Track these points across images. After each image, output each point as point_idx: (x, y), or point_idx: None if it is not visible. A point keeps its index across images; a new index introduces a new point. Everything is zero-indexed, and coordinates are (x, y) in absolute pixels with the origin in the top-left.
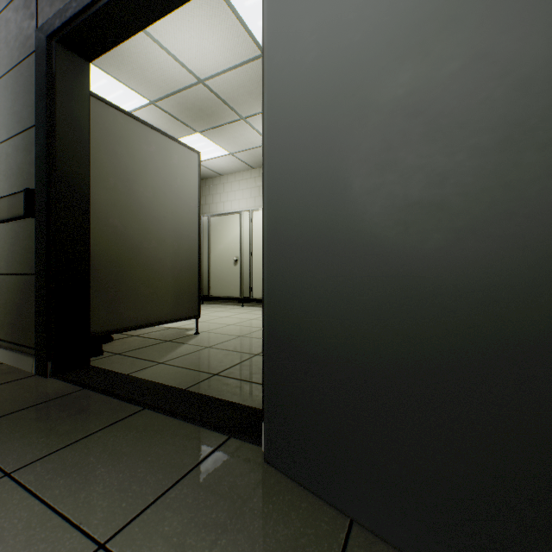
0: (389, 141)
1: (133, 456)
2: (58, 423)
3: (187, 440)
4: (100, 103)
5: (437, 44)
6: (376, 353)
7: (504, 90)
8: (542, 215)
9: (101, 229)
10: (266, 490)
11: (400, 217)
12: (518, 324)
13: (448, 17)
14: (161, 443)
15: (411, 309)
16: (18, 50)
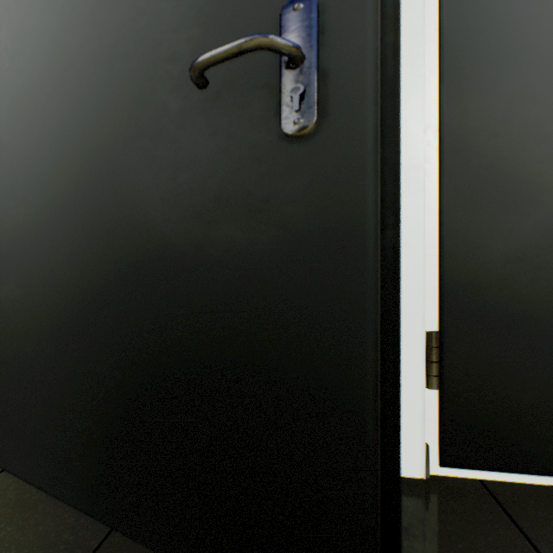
0: (12, 177)
1: None
2: None
3: None
4: None
5: (30, 116)
6: (7, 334)
7: (51, 158)
8: (61, 239)
9: None
10: None
11: (16, 234)
12: (55, 306)
13: (34, 100)
14: None
15: (21, 299)
16: None
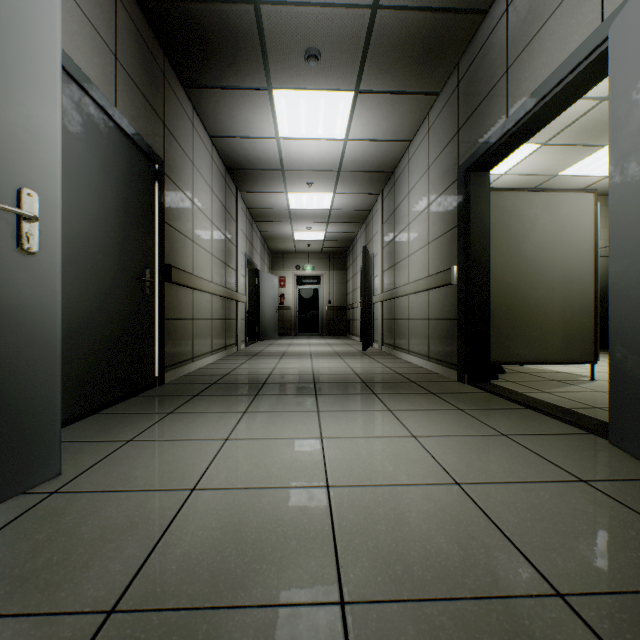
0: None
1: (518, 421)
2: (476, 401)
3: (555, 426)
4: (495, 193)
5: None
6: None
7: None
8: None
9: (496, 286)
10: (603, 453)
11: None
12: None
13: None
14: (537, 422)
15: None
16: (446, 180)
